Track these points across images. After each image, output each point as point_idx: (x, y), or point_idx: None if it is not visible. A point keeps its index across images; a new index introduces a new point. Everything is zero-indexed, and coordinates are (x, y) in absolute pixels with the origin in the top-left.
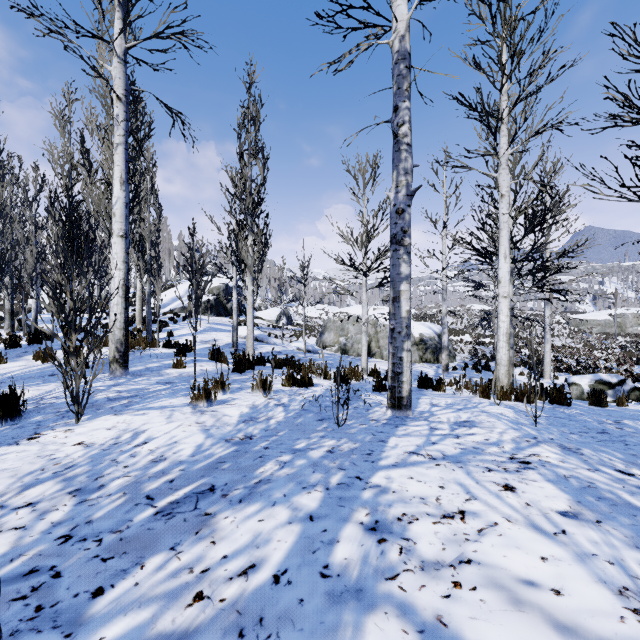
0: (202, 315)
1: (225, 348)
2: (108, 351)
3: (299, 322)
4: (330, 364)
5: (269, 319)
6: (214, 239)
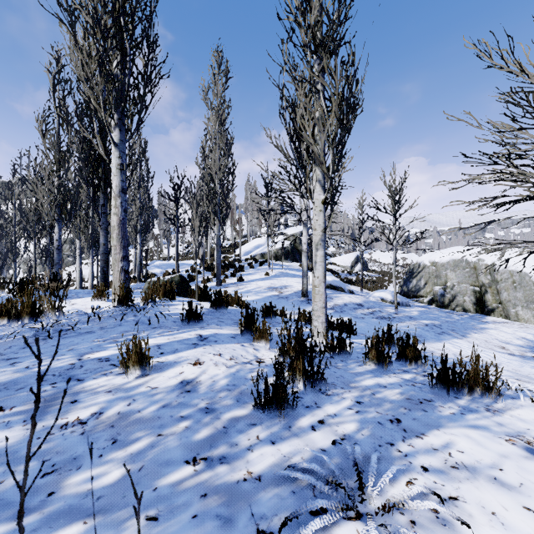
0: (279, 261)
1: (293, 297)
2: (106, 306)
3: (373, 268)
4: (437, 326)
5: (343, 265)
6: (279, 165)
